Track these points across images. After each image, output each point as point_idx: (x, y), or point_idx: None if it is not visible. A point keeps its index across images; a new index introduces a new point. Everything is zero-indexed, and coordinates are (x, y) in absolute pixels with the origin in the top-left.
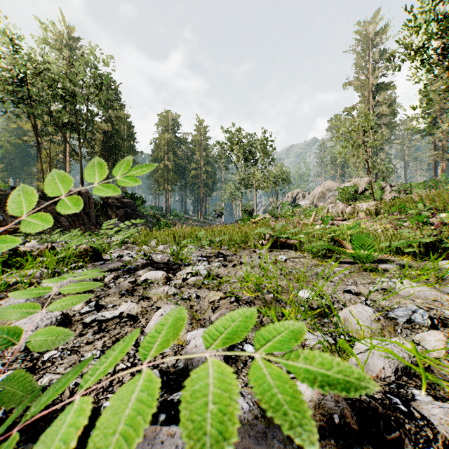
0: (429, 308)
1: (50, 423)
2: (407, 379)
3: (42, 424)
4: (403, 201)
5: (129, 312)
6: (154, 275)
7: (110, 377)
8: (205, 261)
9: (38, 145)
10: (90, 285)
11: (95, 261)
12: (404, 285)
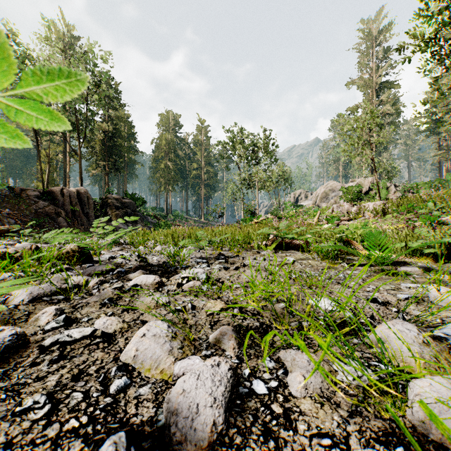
0: None
1: None
2: None
3: None
4: (412, 200)
5: (105, 329)
6: (145, 280)
7: (49, 446)
8: (205, 263)
9: (37, 144)
10: None
11: (84, 263)
12: (440, 293)
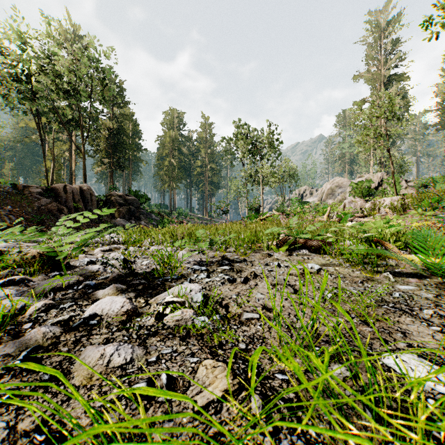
0: None
1: None
2: None
3: None
4: (434, 195)
5: None
6: (107, 307)
7: None
8: (204, 271)
9: (42, 142)
10: None
11: (55, 269)
12: None
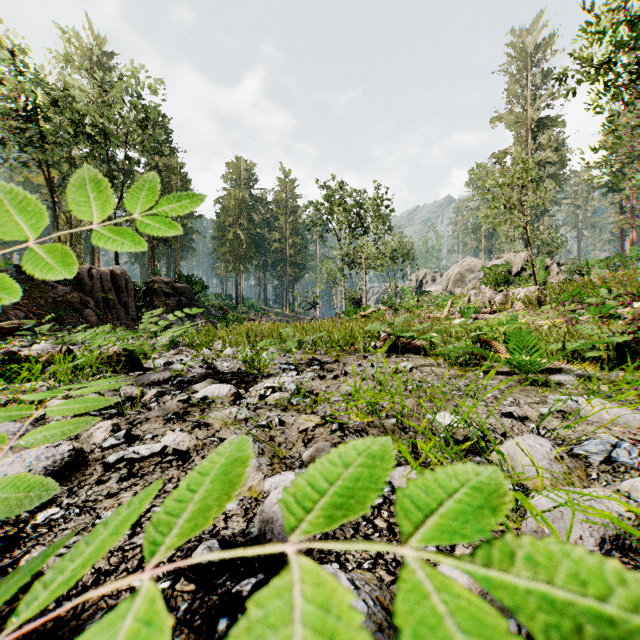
0: (635, 440)
1: (33, 634)
2: (619, 555)
3: (20, 635)
4: (578, 286)
5: (176, 446)
6: (217, 390)
7: (140, 552)
8: (293, 370)
9: (54, 206)
10: (102, 402)
11: (131, 370)
12: (592, 406)
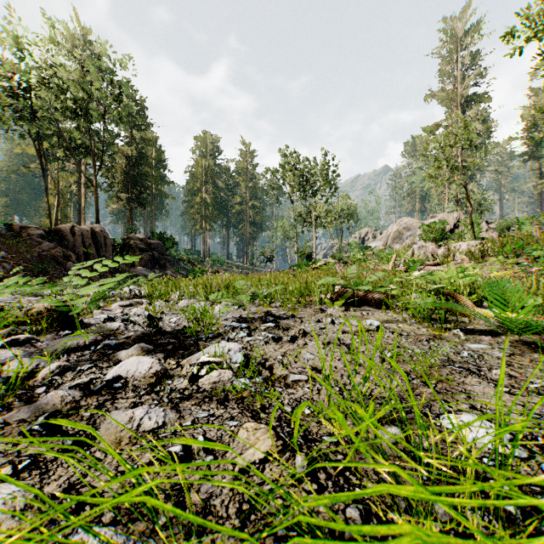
0: None
1: None
2: None
3: None
4: (519, 239)
5: None
6: (133, 368)
7: None
8: (244, 329)
9: (43, 172)
10: None
11: (65, 328)
12: None
